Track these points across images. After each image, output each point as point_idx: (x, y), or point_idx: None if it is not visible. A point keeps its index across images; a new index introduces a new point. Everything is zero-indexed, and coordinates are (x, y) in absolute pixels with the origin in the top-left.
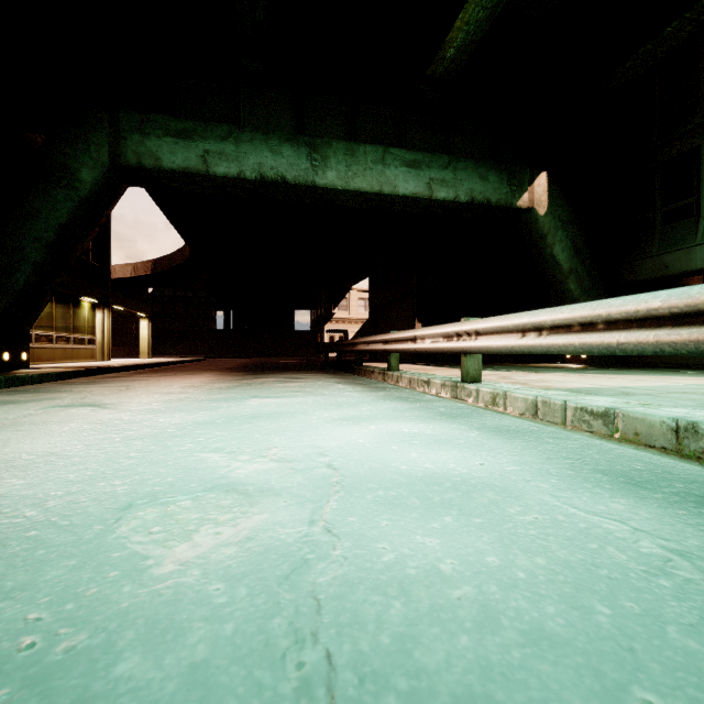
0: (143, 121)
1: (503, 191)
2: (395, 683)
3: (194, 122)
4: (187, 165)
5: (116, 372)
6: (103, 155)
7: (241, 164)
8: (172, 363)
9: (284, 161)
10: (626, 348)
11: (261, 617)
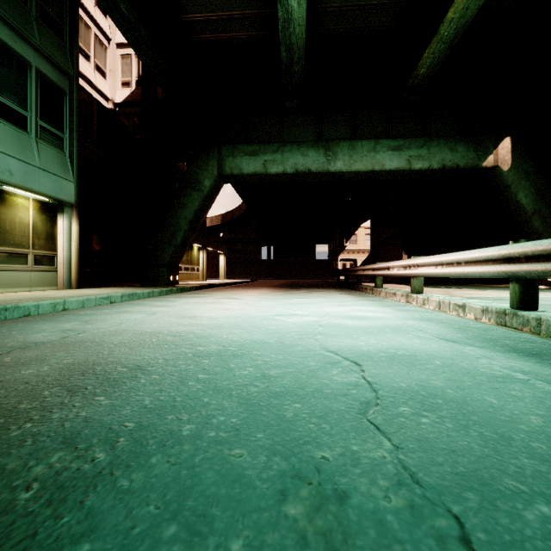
0: (233, 149)
1: (469, 157)
2: (331, 327)
3: (259, 145)
4: (255, 170)
5: (216, 287)
6: (215, 171)
7: (284, 165)
8: (240, 282)
9: (309, 159)
10: (470, 274)
11: (310, 324)
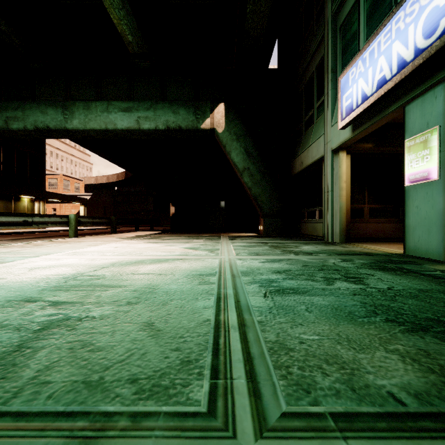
0: None
1: (190, 120)
2: None
3: (1, 102)
4: None
5: None
6: None
7: (25, 122)
8: None
9: (48, 117)
10: None
11: None
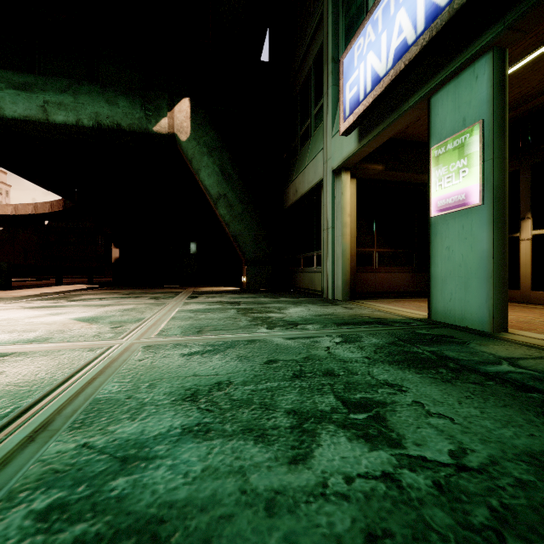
0: None
1: (136, 116)
2: None
3: None
4: None
5: None
6: None
7: None
8: None
9: None
10: None
11: None
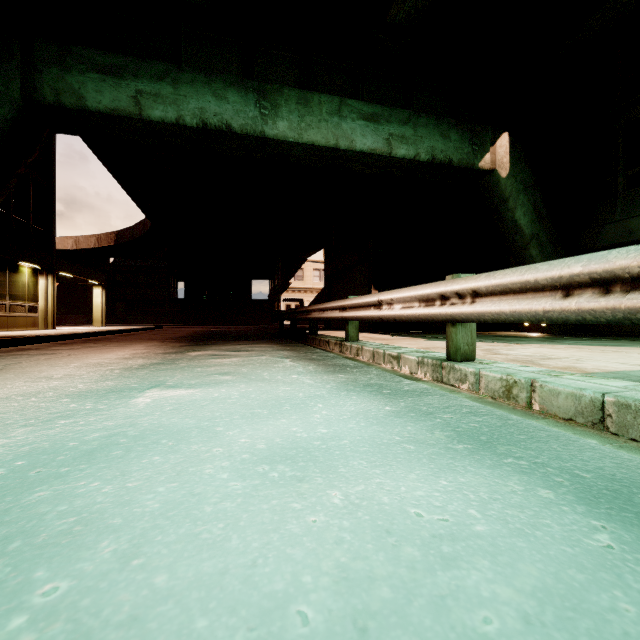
0: (63, 53)
1: (464, 151)
2: None
3: (124, 57)
4: (116, 106)
5: (44, 342)
6: (13, 89)
7: (180, 108)
8: (121, 331)
9: (229, 107)
10: None
11: None
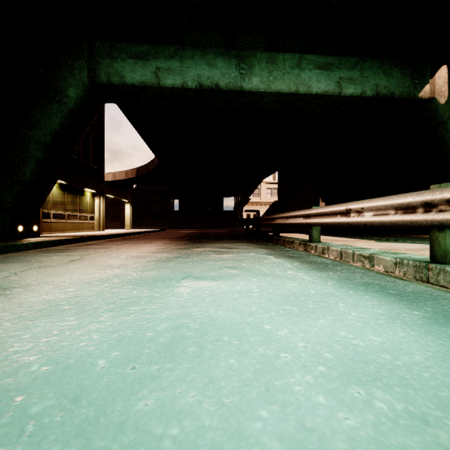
0: (112, 48)
1: (405, 85)
2: None
3: (148, 46)
4: (143, 80)
5: (99, 239)
6: (84, 76)
7: (184, 76)
8: (142, 232)
9: (217, 71)
10: None
11: None
